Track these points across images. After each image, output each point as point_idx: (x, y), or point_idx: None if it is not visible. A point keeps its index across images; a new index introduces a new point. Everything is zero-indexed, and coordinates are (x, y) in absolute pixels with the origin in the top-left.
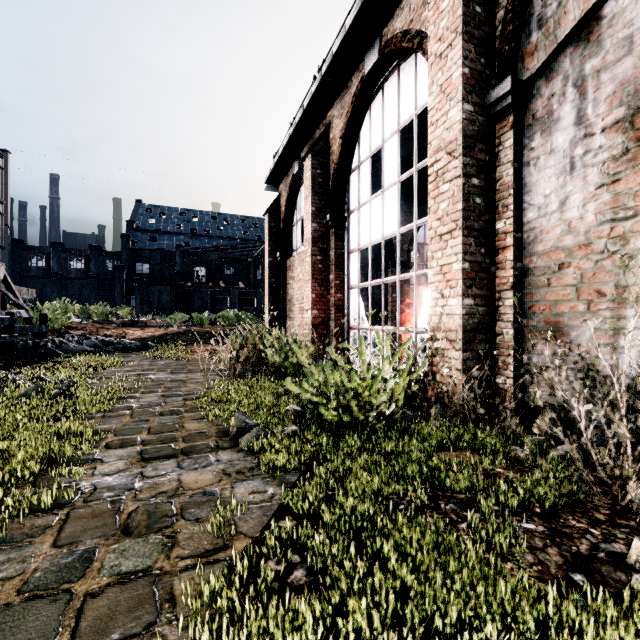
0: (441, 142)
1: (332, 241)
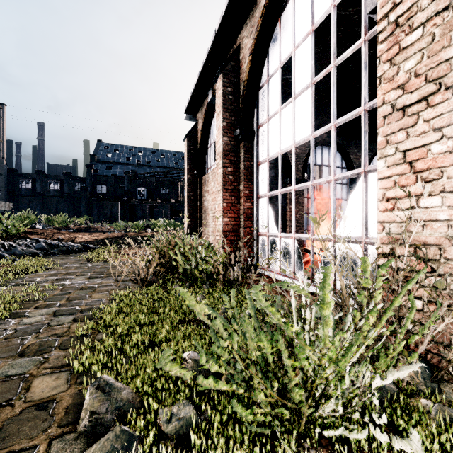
0: None
1: (242, 154)
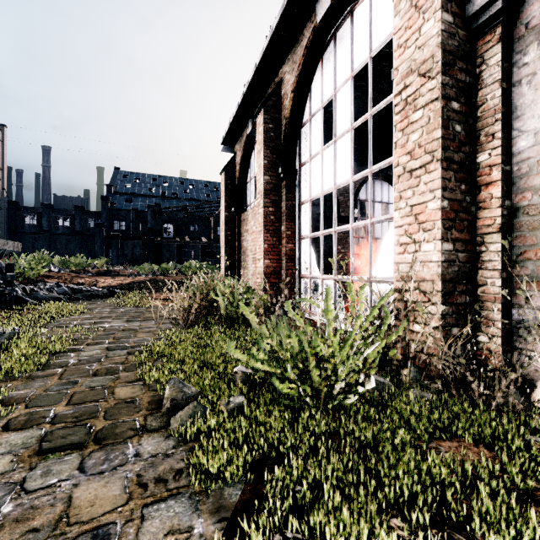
0: (411, 64)
1: (284, 193)
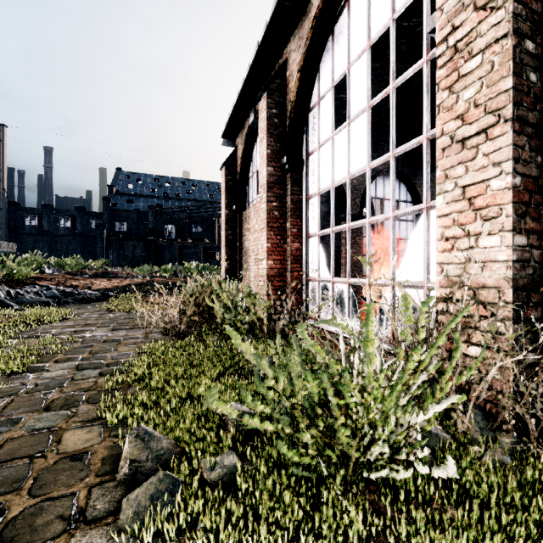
0: None
1: (289, 186)
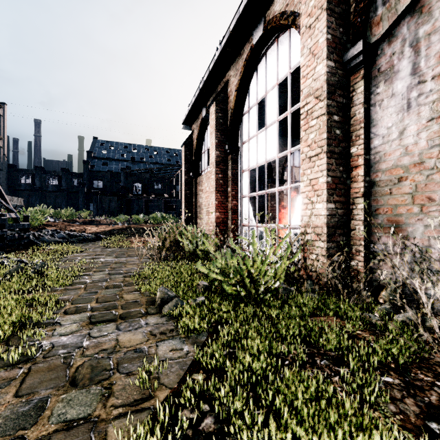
0: (310, 90)
1: (229, 164)
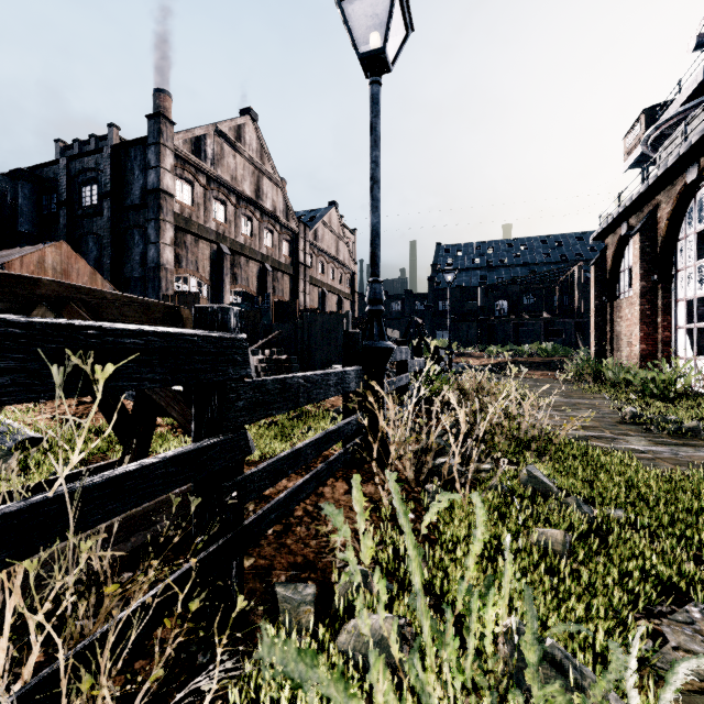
0: None
1: (659, 293)
